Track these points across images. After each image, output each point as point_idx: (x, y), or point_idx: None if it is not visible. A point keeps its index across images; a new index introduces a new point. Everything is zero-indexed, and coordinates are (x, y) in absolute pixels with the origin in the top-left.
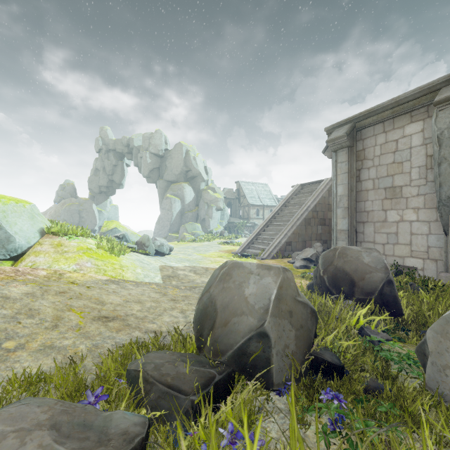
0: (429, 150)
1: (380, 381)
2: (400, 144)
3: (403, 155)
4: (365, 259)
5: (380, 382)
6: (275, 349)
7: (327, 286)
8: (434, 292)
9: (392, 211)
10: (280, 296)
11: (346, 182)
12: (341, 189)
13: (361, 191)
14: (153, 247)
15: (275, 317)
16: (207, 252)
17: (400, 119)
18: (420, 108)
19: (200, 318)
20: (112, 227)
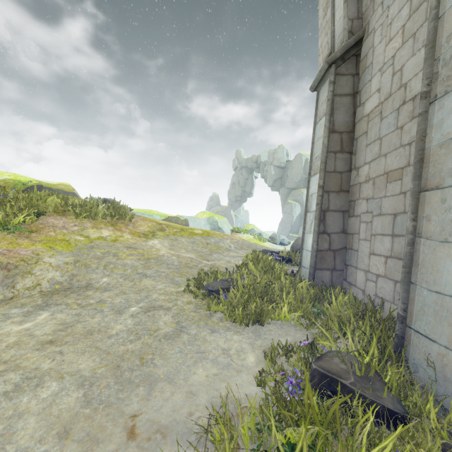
0: None
1: None
2: None
3: None
4: None
5: None
6: None
7: None
8: None
9: None
10: None
11: None
12: None
13: None
14: (278, 240)
15: None
16: None
17: None
18: None
19: (291, 248)
20: (250, 228)
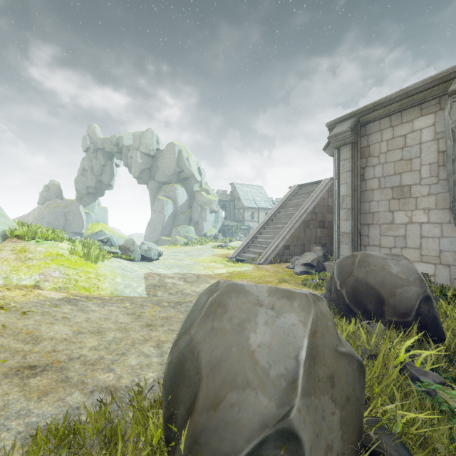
0: (442, 146)
1: None
2: (409, 139)
3: (413, 151)
4: (393, 269)
5: None
6: None
7: (346, 303)
8: None
9: (400, 212)
10: (315, 351)
11: (350, 181)
12: (344, 189)
13: (366, 191)
14: (139, 252)
15: (308, 396)
16: (200, 256)
17: (409, 112)
18: (431, 100)
19: (172, 381)
20: (98, 230)
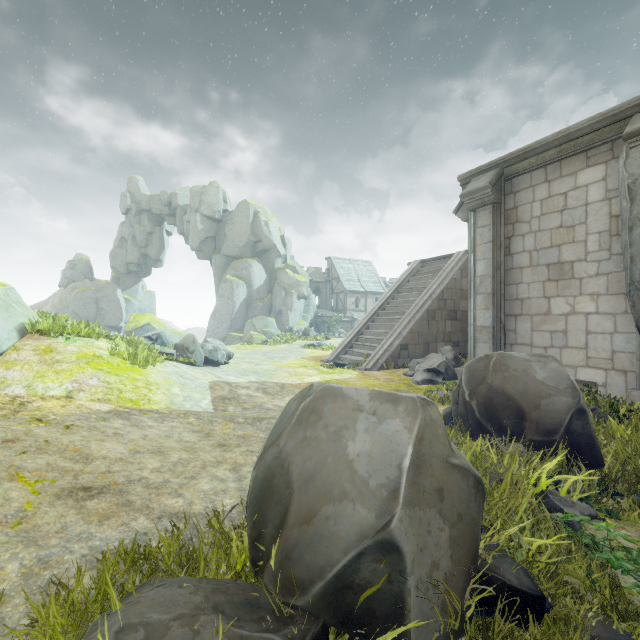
0: (615, 208)
1: (616, 625)
2: (570, 199)
3: (576, 215)
4: (539, 374)
5: (619, 628)
6: (414, 576)
7: (477, 418)
8: (631, 422)
9: (559, 298)
10: (421, 459)
11: (491, 256)
12: (482, 266)
13: (512, 269)
14: (201, 353)
15: (412, 506)
16: (284, 359)
17: (570, 161)
18: (601, 145)
19: (258, 499)
20: (143, 323)
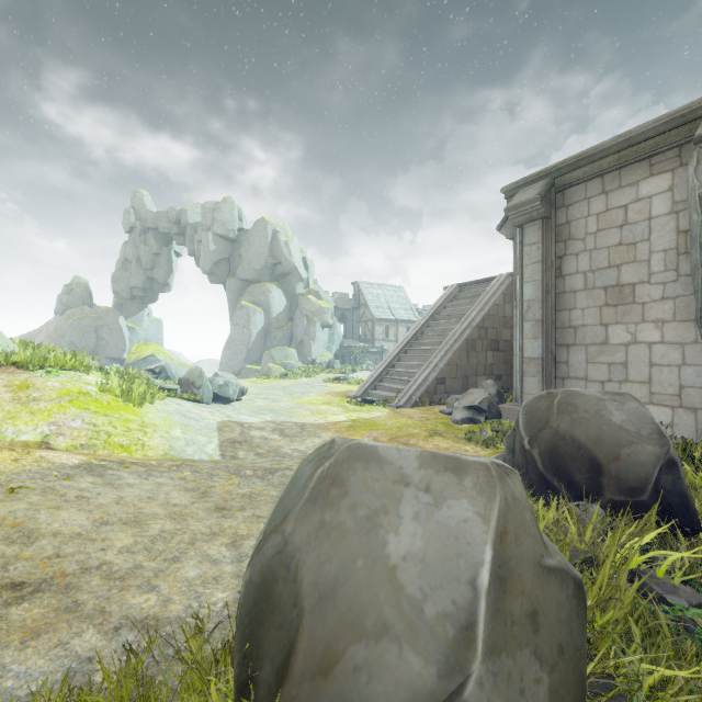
0: (683, 222)
1: None
2: (631, 213)
3: (637, 230)
4: (615, 416)
5: None
6: None
7: (540, 472)
8: None
9: (618, 326)
10: (505, 568)
11: (540, 278)
12: (530, 290)
13: (564, 293)
14: (210, 389)
15: (496, 654)
16: (306, 395)
17: (631, 170)
18: (667, 151)
19: (252, 617)
20: (147, 354)
